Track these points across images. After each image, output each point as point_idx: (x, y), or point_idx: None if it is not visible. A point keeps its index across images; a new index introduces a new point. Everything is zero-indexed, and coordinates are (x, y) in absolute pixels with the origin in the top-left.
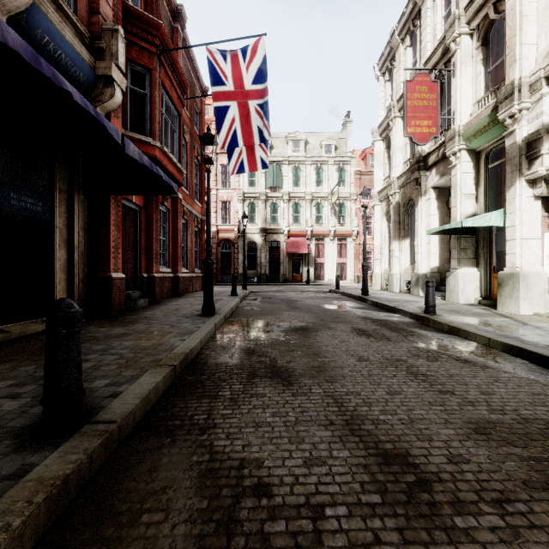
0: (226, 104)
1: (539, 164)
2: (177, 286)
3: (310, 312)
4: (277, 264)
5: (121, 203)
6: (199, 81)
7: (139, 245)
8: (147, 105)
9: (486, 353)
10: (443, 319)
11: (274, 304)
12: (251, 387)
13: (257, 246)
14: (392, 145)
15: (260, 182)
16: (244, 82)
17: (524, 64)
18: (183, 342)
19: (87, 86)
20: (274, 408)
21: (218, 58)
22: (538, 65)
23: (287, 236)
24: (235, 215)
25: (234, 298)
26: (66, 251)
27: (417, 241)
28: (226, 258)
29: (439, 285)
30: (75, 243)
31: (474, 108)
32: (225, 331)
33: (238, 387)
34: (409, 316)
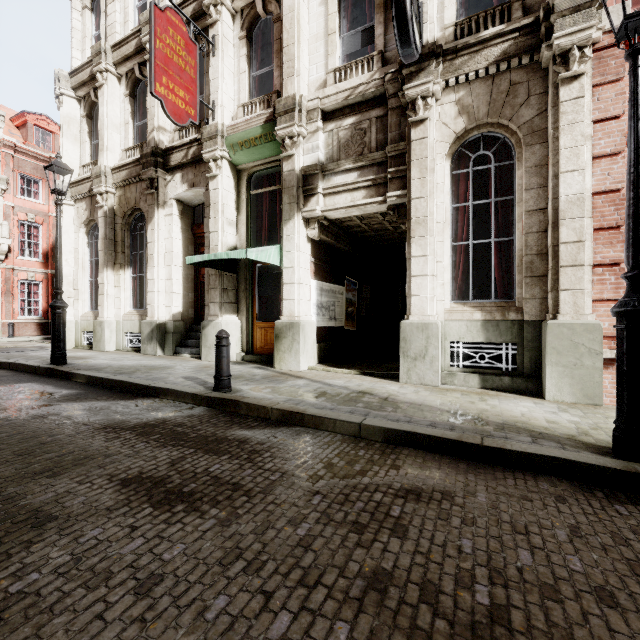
0: None
1: (316, 203)
2: None
3: None
4: None
5: None
6: None
7: None
8: None
9: (384, 455)
10: (255, 397)
11: None
12: None
13: None
14: (102, 113)
15: None
16: None
17: (302, 84)
18: None
19: None
20: None
21: None
22: (313, 94)
23: None
24: None
25: None
26: None
27: (152, 273)
28: None
29: (184, 337)
30: None
31: (239, 111)
32: None
33: None
34: (191, 401)
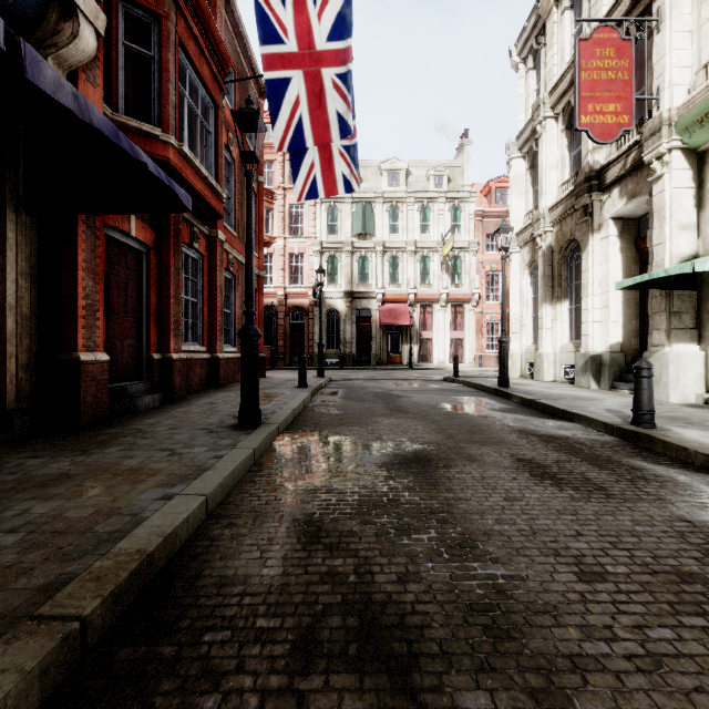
0: (284, 75)
1: None
2: (216, 372)
3: (426, 419)
4: (367, 341)
5: (102, 234)
6: (254, 74)
7: (146, 308)
8: (154, 75)
9: None
10: (681, 439)
11: (364, 402)
12: None
13: (340, 316)
14: (541, 160)
15: (344, 227)
16: (314, 38)
17: None
18: (161, 508)
19: (25, 13)
20: None
21: None
22: None
23: (381, 301)
24: (310, 273)
25: (301, 393)
26: None
27: (586, 303)
28: (298, 332)
29: (624, 371)
30: (9, 299)
31: (698, 78)
32: (271, 463)
33: None
34: (602, 430)
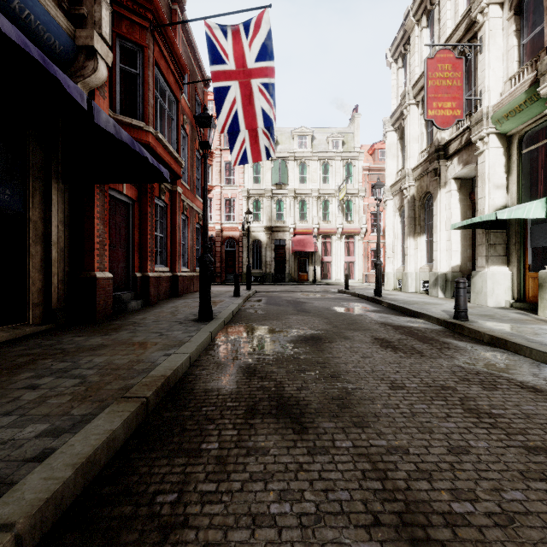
0: (226, 84)
1: None
2: (176, 286)
3: (321, 316)
4: (283, 263)
5: (108, 194)
6: (201, 71)
7: (132, 242)
8: (139, 86)
9: None
10: (480, 327)
11: (280, 306)
12: (249, 434)
13: (262, 244)
14: (406, 135)
15: (265, 178)
16: (246, 60)
17: None
18: (166, 359)
19: (66, 57)
20: (281, 481)
21: (217, 34)
22: None
23: (293, 234)
24: (239, 213)
25: (236, 300)
26: (42, 248)
27: (436, 237)
28: (231, 257)
29: None
30: (53, 238)
31: (506, 86)
32: (222, 341)
33: (231, 433)
34: (435, 322)
